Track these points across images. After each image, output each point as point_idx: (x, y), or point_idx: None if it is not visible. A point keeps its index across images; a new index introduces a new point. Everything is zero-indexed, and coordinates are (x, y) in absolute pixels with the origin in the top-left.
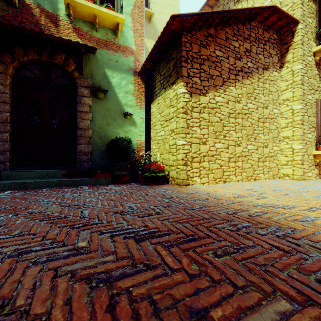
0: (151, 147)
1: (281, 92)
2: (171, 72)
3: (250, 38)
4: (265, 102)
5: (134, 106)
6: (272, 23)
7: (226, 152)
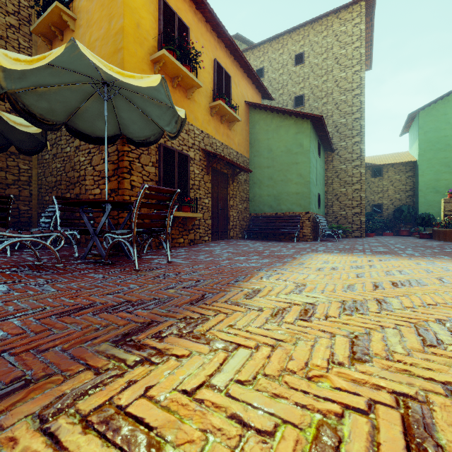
0: None
1: None
2: None
3: None
4: None
5: None
6: None
7: None
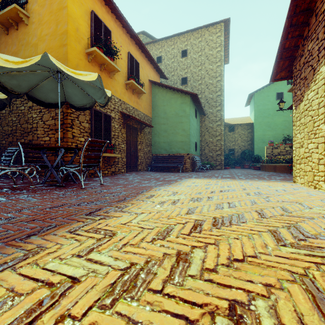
0: None
1: None
2: None
3: None
4: None
5: None
6: None
7: (316, 152)
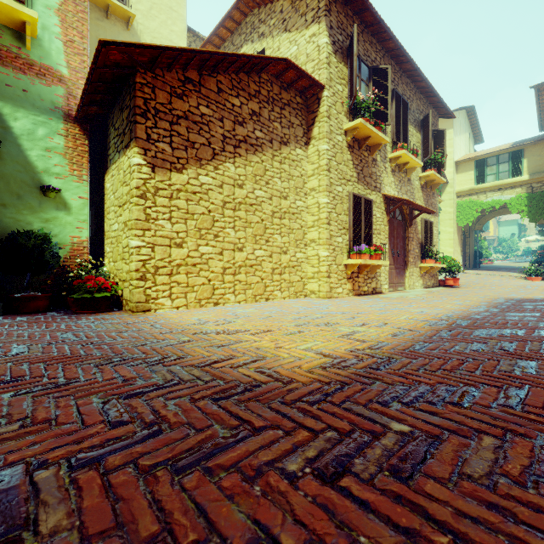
0: (105, 249)
1: (307, 178)
2: (125, 128)
3: (259, 97)
4: (284, 189)
5: (66, 176)
6: (292, 81)
7: (219, 259)
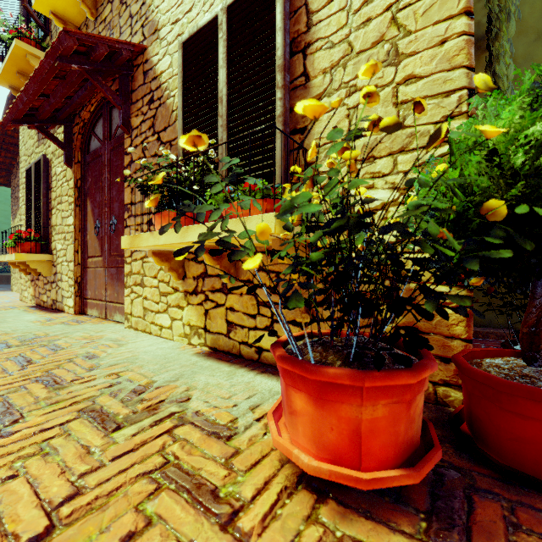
0: None
1: None
2: None
3: None
4: None
5: None
6: None
7: None
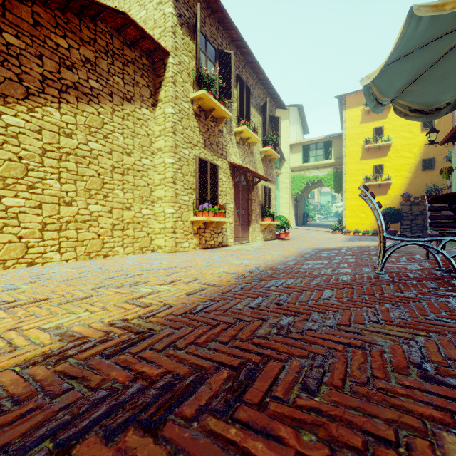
0: None
1: (155, 138)
2: None
3: (94, 45)
4: (127, 146)
5: None
6: (136, 40)
7: (35, 213)
